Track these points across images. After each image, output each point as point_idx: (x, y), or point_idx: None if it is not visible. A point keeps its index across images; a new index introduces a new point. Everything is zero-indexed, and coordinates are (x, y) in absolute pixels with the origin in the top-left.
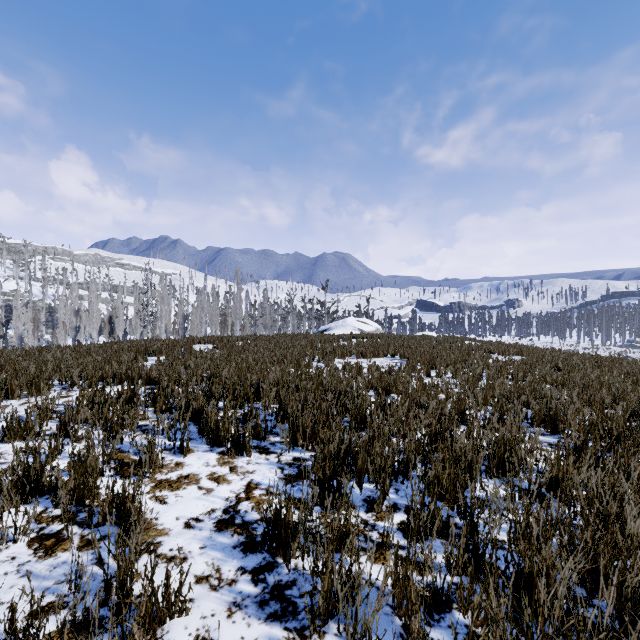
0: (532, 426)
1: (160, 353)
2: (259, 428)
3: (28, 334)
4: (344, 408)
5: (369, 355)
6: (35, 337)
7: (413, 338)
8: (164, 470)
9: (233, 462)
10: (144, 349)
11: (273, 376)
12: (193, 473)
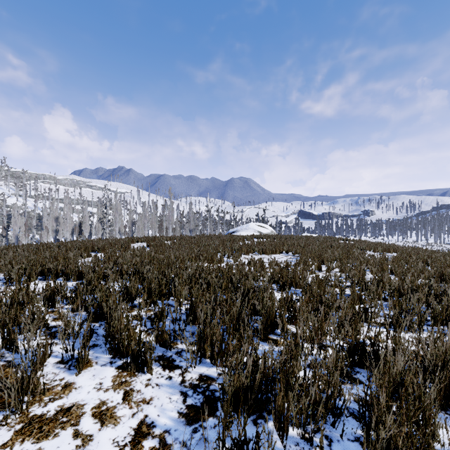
0: (433, 325)
1: (103, 250)
2: (165, 335)
3: (22, 235)
4: (252, 307)
5: (268, 252)
6: (26, 237)
7: (300, 238)
8: (45, 397)
9: (130, 383)
10: (91, 247)
11: (186, 274)
12: (78, 403)
